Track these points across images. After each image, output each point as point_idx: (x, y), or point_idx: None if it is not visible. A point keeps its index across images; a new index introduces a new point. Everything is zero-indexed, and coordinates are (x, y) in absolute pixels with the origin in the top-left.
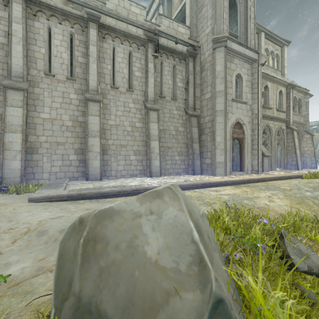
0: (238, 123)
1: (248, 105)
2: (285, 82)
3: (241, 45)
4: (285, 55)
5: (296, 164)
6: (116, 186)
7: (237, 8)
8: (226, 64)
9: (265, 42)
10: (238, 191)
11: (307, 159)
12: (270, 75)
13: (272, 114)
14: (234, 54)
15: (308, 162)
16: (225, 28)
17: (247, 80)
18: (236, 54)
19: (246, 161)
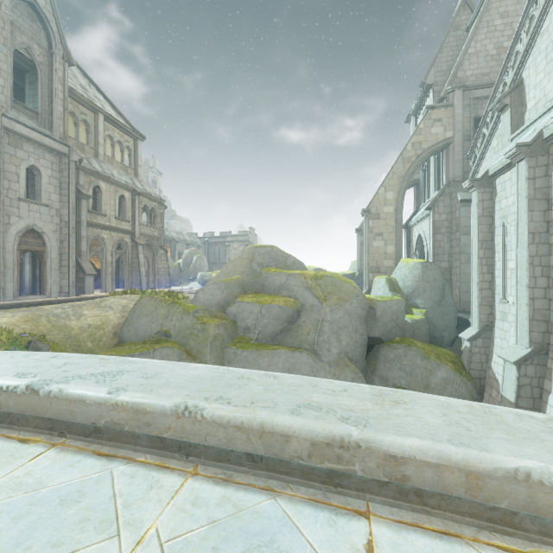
0: (33, 231)
1: (53, 209)
2: (128, 186)
3: (35, 130)
4: (140, 151)
5: (140, 284)
6: None
7: (38, 74)
8: (0, 151)
9: (108, 127)
10: None
11: (162, 278)
12: (102, 174)
13: (109, 222)
14: (22, 138)
15: (163, 281)
16: (3, 99)
17: (51, 177)
18: (27, 139)
19: (50, 281)
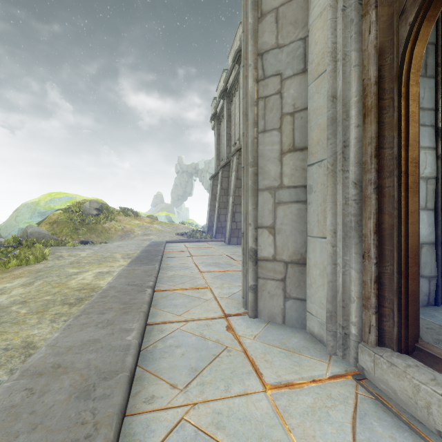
0: None
1: None
2: None
3: None
4: None
5: None
6: (163, 244)
7: None
8: None
9: None
10: (73, 283)
11: None
12: None
13: None
14: None
15: None
16: None
17: None
18: None
19: None
